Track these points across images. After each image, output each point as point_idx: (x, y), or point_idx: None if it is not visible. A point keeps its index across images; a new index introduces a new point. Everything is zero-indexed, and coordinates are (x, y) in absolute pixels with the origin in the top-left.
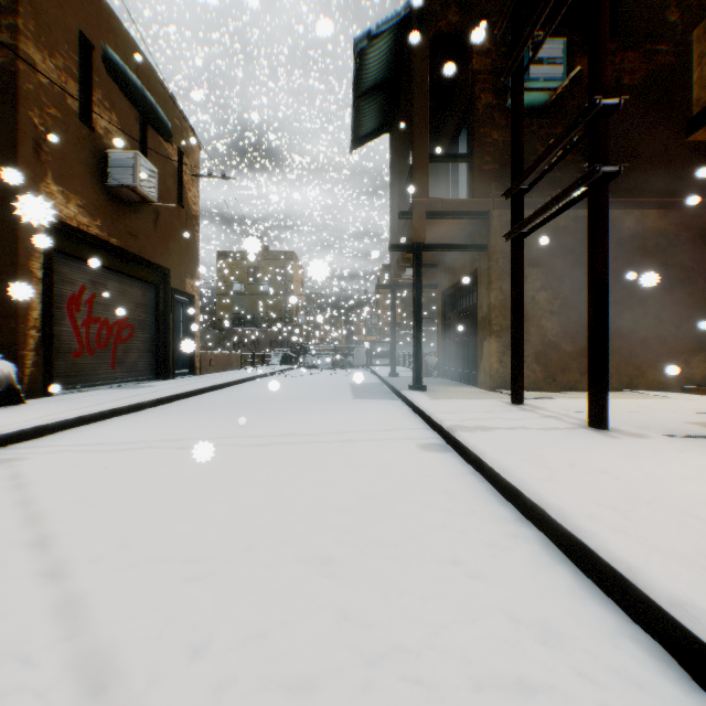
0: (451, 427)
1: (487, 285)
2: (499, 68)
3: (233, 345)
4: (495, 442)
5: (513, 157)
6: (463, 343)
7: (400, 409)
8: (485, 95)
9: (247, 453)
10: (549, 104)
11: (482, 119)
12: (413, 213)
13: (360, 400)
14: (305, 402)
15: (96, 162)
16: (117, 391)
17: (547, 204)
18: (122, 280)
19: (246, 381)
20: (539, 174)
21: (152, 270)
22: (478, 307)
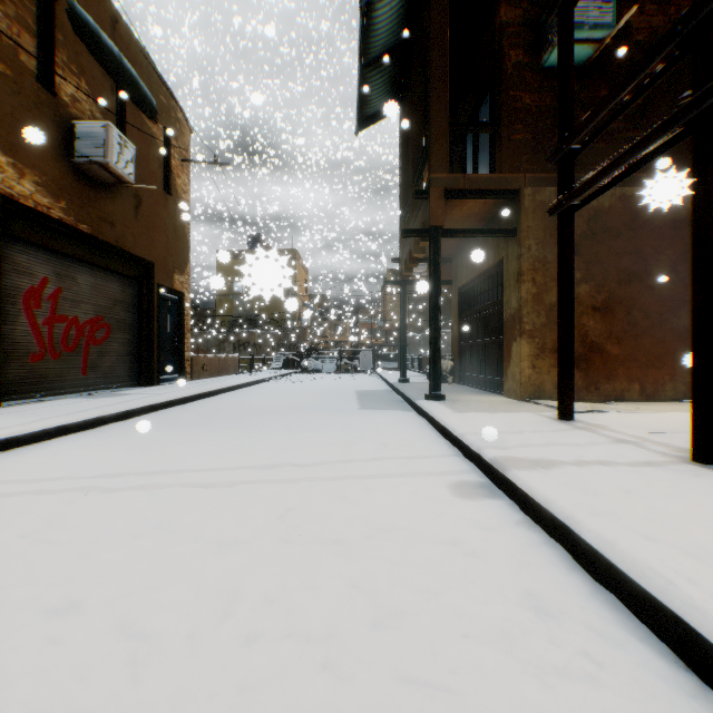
0: (498, 460)
1: (516, 276)
2: (531, 21)
3: (233, 348)
4: (579, 493)
5: (560, 110)
6: (485, 345)
7: (417, 425)
8: (515, 52)
9: (207, 501)
10: (591, 62)
11: (511, 81)
12: (429, 191)
13: (367, 412)
14: (302, 414)
15: (60, 134)
16: (83, 400)
17: (618, 158)
18: (97, 274)
19: (241, 387)
20: (599, 127)
21: (133, 263)
22: (504, 303)
